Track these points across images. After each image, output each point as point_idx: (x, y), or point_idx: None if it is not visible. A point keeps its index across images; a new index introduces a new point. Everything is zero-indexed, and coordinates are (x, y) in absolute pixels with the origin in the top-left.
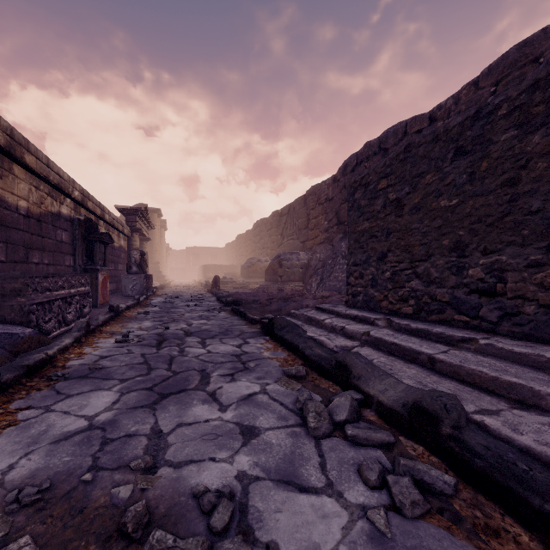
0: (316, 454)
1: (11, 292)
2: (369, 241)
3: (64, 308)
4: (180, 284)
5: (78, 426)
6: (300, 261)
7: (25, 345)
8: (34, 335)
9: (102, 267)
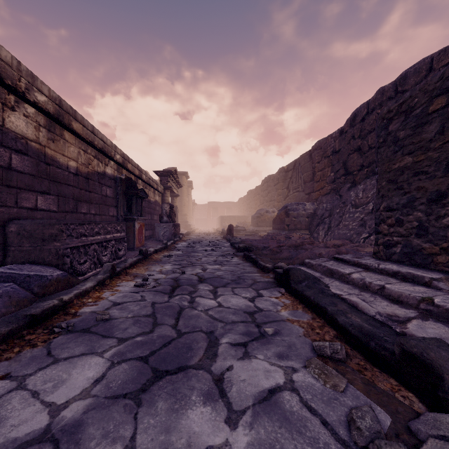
0: None
1: (49, 237)
2: (412, 179)
3: (99, 252)
4: (202, 232)
5: (33, 428)
6: (306, 211)
7: (51, 288)
8: (62, 277)
9: (138, 217)
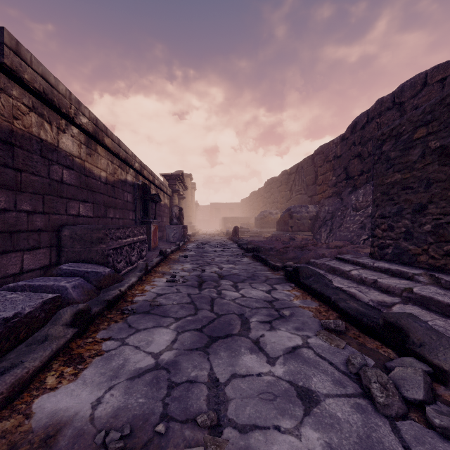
0: (398, 443)
1: (96, 240)
2: (401, 192)
3: (129, 252)
4: (206, 233)
5: (147, 363)
6: (309, 213)
7: (105, 282)
8: (111, 274)
9: (154, 220)
